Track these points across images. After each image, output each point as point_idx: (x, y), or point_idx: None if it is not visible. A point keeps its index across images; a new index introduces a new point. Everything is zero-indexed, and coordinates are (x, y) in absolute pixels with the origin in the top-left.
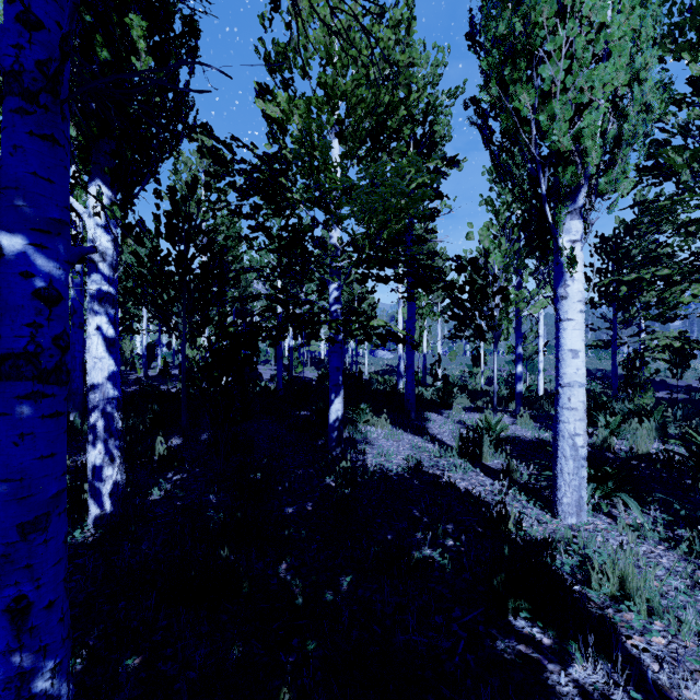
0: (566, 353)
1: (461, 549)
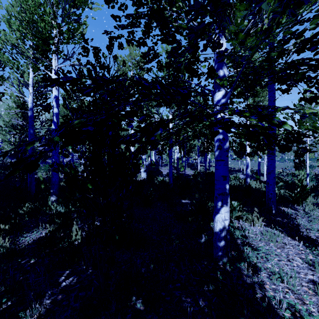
0: None
1: None
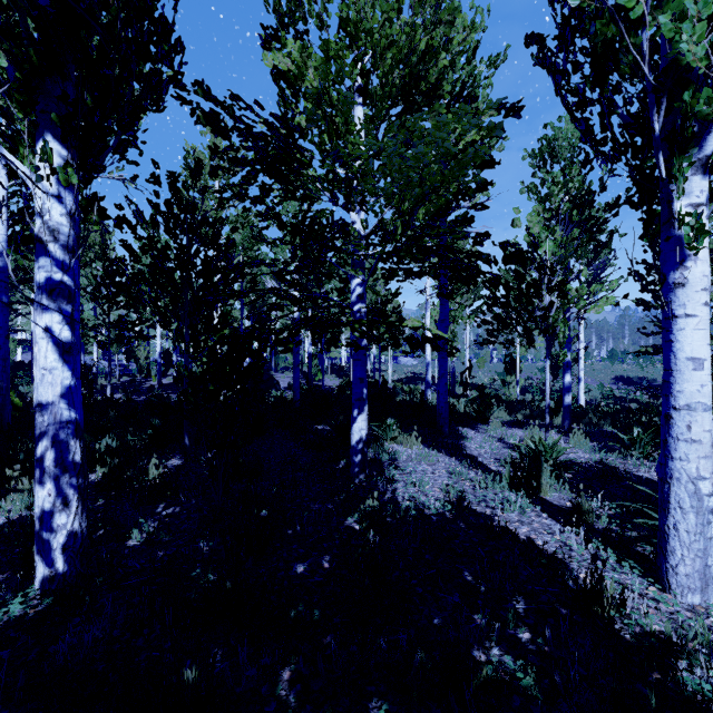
0: (682, 363)
1: (543, 648)
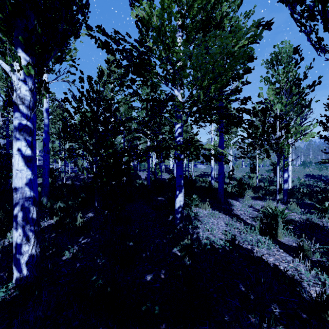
0: None
1: None
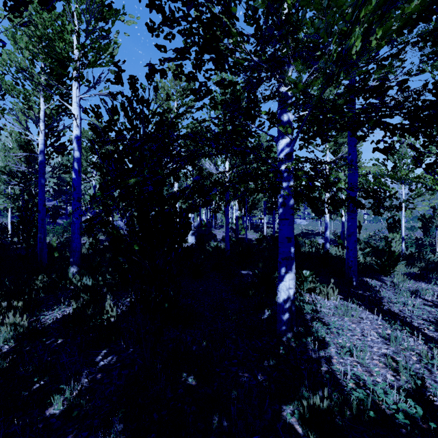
0: None
1: None
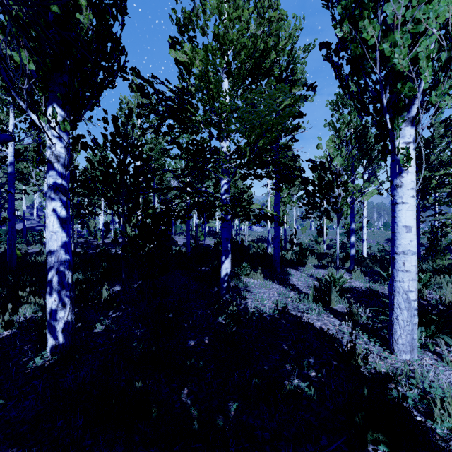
0: (400, 229)
1: (321, 380)
